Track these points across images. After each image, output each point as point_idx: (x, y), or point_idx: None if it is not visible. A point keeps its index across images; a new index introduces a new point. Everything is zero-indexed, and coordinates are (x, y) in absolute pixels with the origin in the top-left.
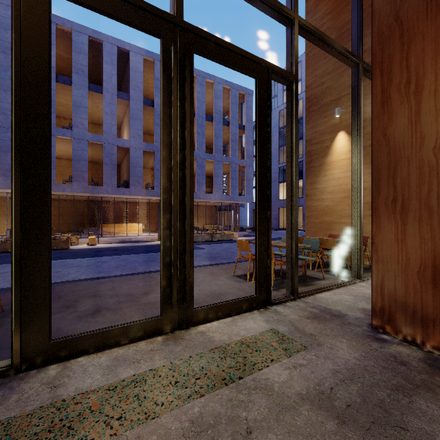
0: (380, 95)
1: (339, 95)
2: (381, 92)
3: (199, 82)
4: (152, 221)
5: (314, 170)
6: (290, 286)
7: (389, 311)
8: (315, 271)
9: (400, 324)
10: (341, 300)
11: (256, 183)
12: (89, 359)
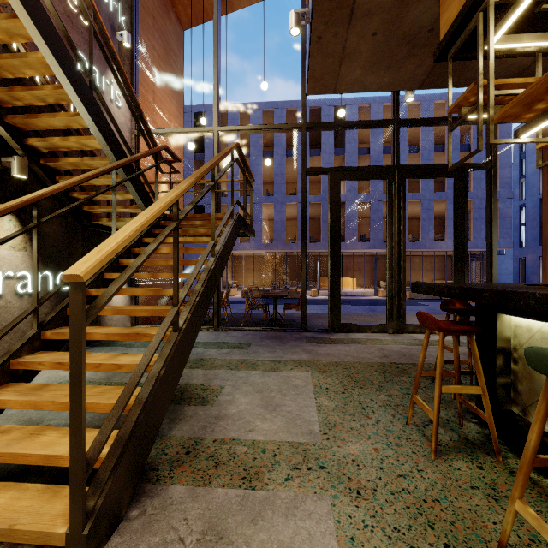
0: (546, 187)
1: None
2: (547, 186)
3: (424, 108)
4: (366, 275)
5: None
6: None
7: None
8: None
9: None
10: None
11: (453, 249)
12: (355, 333)
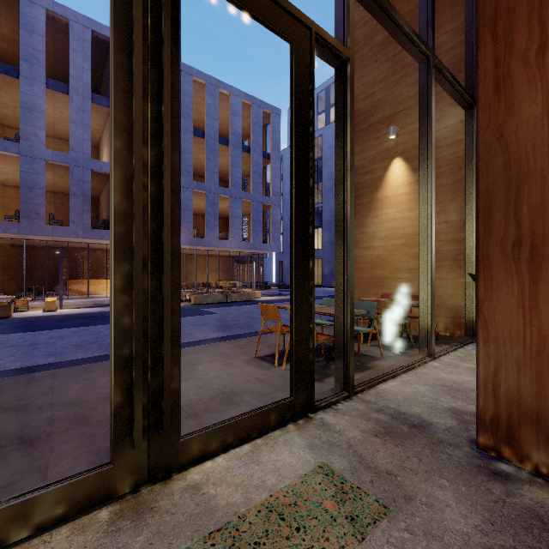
0: (492, 71)
1: (394, 110)
2: (495, 67)
3: (210, 91)
4: None
5: (362, 208)
6: (342, 376)
7: (508, 424)
8: (369, 346)
9: (528, 446)
10: (416, 395)
11: (292, 214)
12: None
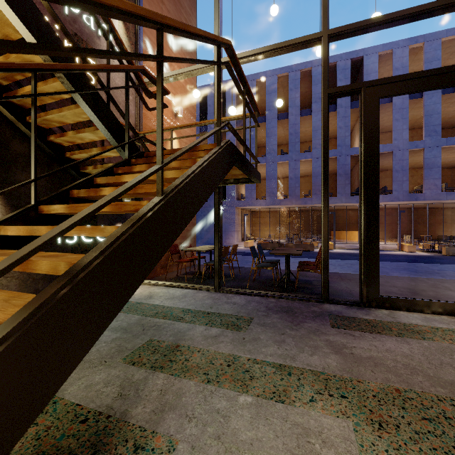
0: None
1: None
2: None
3: None
4: (386, 228)
5: None
6: None
7: None
8: None
9: None
10: None
11: None
12: (404, 313)
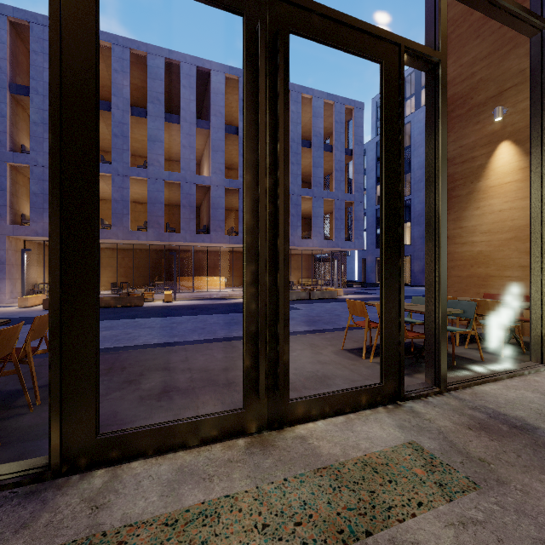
0: None
1: (500, 88)
2: None
3: (293, 98)
4: (236, 273)
5: (459, 200)
6: (433, 372)
7: None
8: (466, 348)
9: None
10: (521, 400)
11: (381, 217)
12: (145, 465)
